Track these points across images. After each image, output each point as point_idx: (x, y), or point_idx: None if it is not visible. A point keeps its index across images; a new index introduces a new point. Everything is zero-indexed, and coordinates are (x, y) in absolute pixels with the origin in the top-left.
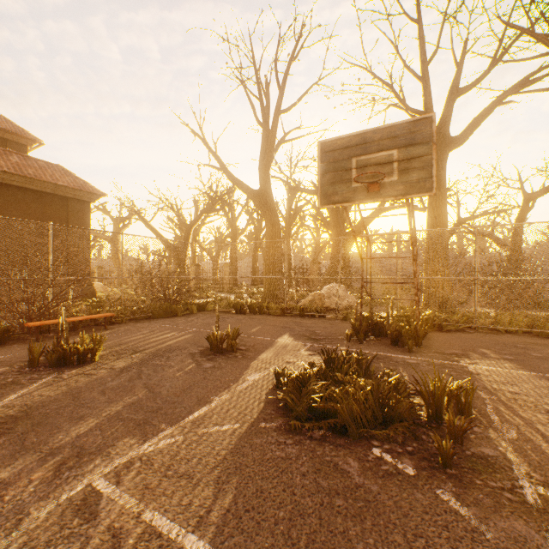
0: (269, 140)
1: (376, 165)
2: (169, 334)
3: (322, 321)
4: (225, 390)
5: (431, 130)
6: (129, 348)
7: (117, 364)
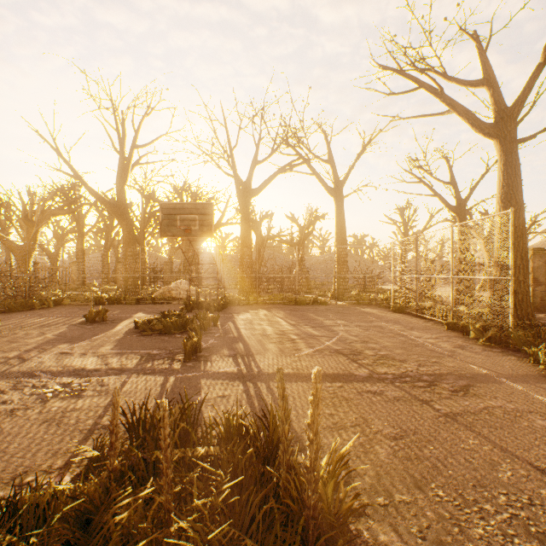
0: (126, 165)
1: (189, 221)
2: (42, 318)
3: (169, 305)
4: (106, 332)
5: (212, 209)
6: (16, 326)
7: (17, 332)
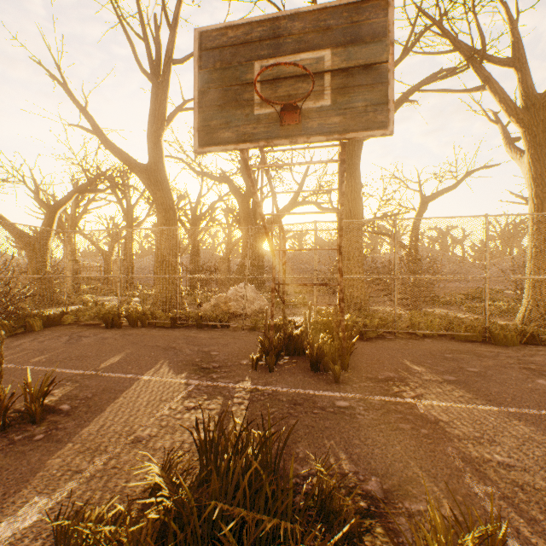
0: (159, 97)
1: (295, 78)
2: None
3: (225, 333)
4: None
5: (387, 21)
6: None
7: None
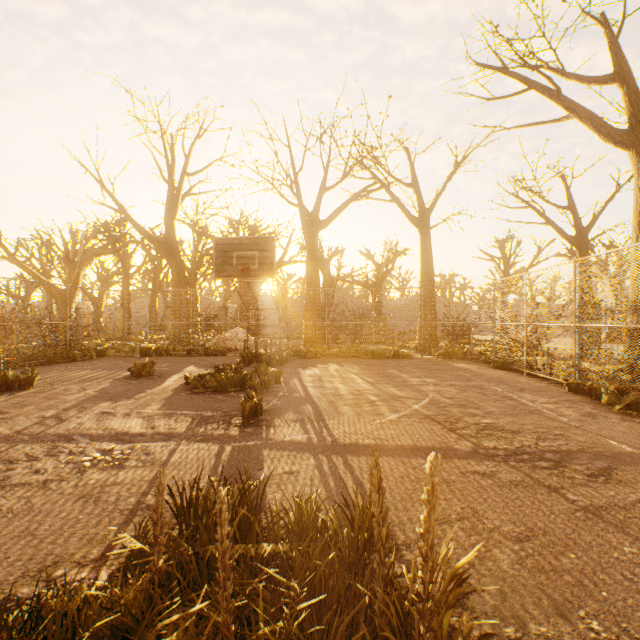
0: (176, 196)
1: (247, 258)
2: (83, 372)
3: (224, 358)
4: (153, 388)
5: (274, 245)
6: (55, 380)
7: (56, 387)
